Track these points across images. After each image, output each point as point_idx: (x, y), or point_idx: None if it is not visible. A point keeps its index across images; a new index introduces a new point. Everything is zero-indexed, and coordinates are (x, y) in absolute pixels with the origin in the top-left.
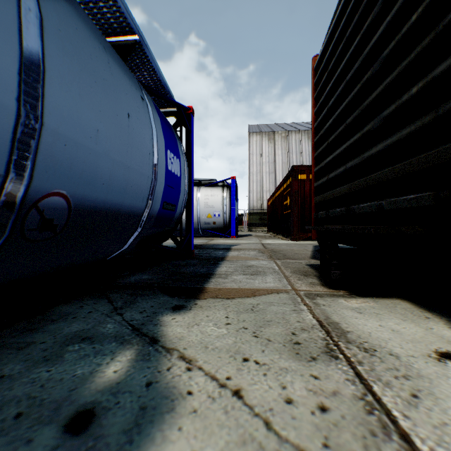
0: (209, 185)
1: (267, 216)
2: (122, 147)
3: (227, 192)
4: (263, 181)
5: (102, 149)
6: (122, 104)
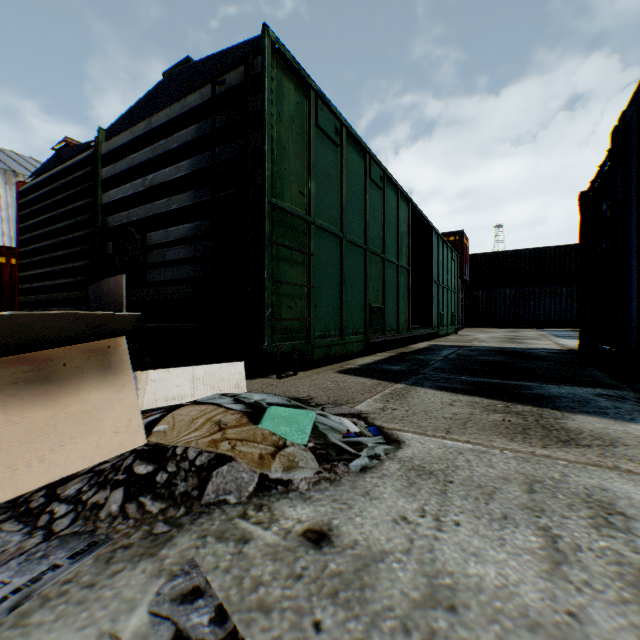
0: None
1: None
2: None
3: None
4: None
5: None
6: None
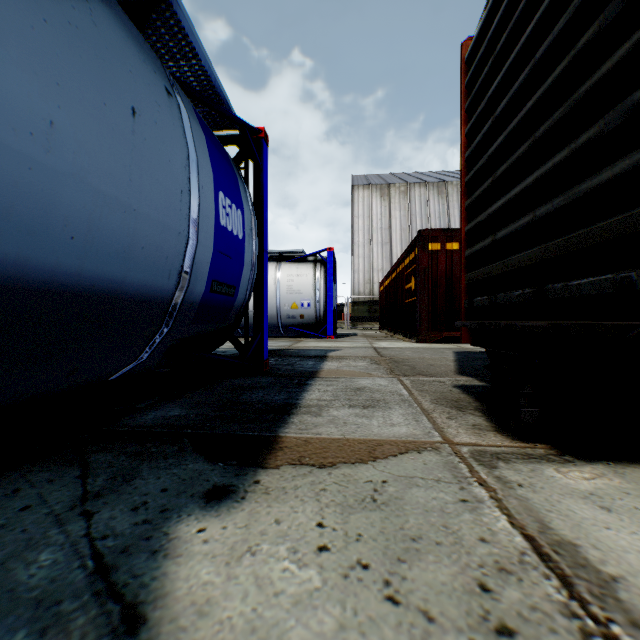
0: (294, 260)
1: (379, 307)
2: (117, 169)
3: (321, 270)
4: (374, 256)
5: (65, 165)
6: (118, 87)
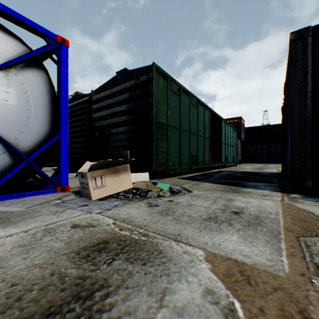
0: None
1: None
2: None
3: None
4: None
5: None
6: None
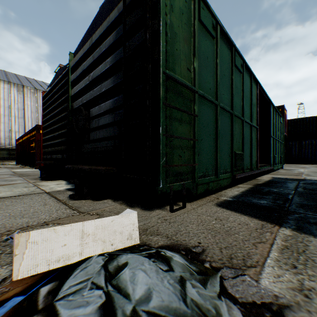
0: None
1: (17, 152)
2: None
3: None
4: (13, 123)
5: None
6: None
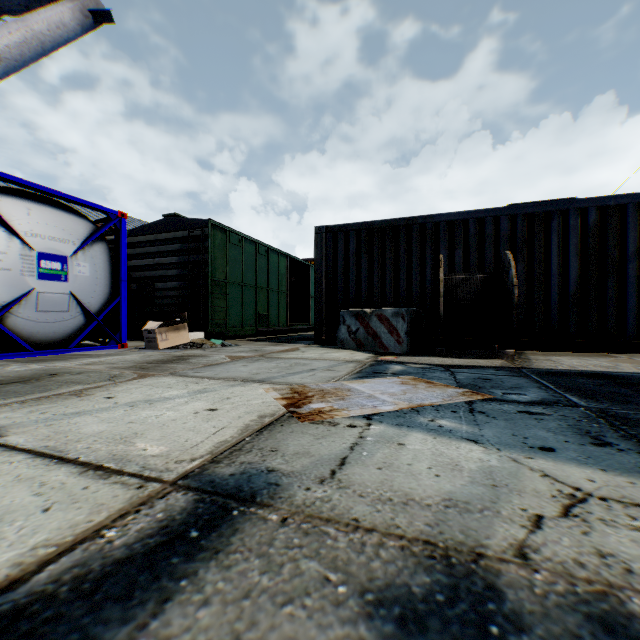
0: None
1: None
2: None
3: None
4: None
5: None
6: None
